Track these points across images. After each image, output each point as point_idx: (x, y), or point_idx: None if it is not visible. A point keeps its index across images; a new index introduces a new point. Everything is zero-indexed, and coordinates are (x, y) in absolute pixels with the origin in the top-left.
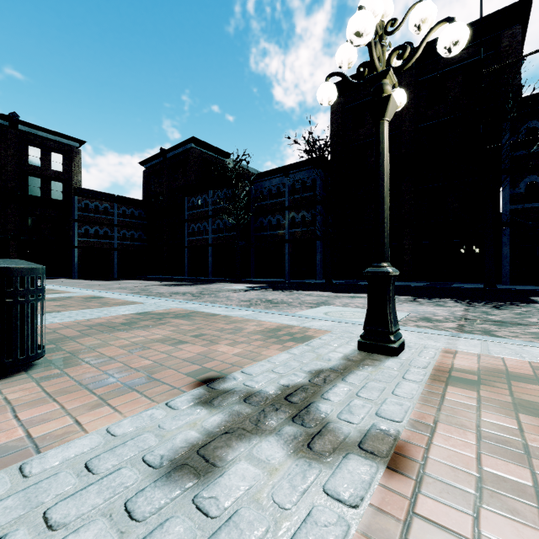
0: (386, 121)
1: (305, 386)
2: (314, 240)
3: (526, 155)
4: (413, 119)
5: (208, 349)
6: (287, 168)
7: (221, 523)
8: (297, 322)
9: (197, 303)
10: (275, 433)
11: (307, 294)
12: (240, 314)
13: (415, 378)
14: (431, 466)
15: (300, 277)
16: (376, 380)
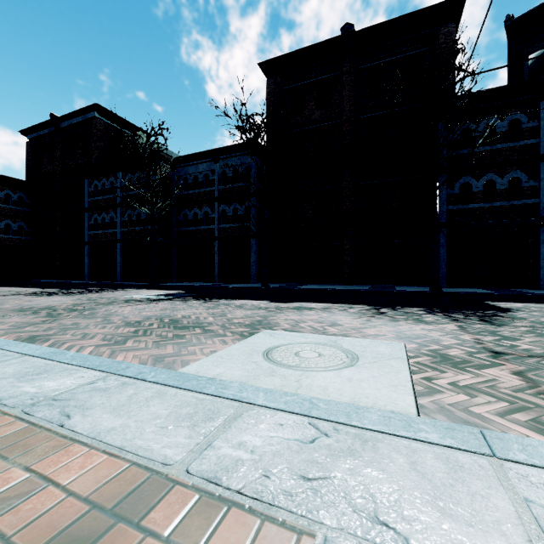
0: None
1: None
2: (248, 238)
3: (472, 149)
4: (353, 109)
5: None
6: (217, 152)
7: None
8: (188, 441)
9: None
10: None
11: (238, 305)
12: (40, 393)
13: None
14: None
15: (232, 280)
16: None
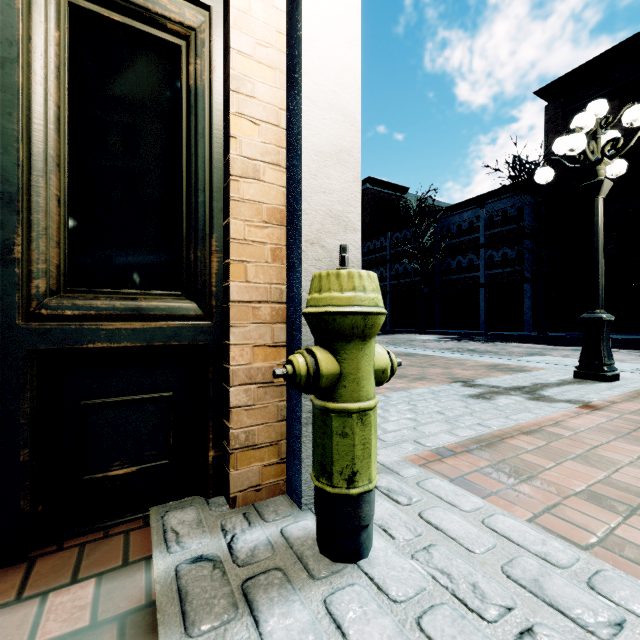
0: (600, 198)
1: (530, 387)
2: (520, 283)
3: None
4: None
5: (446, 372)
6: (482, 197)
7: (503, 405)
8: (512, 363)
9: (405, 348)
10: (517, 395)
11: (514, 346)
12: (453, 356)
13: (619, 390)
14: (609, 410)
15: (500, 328)
16: (585, 389)
